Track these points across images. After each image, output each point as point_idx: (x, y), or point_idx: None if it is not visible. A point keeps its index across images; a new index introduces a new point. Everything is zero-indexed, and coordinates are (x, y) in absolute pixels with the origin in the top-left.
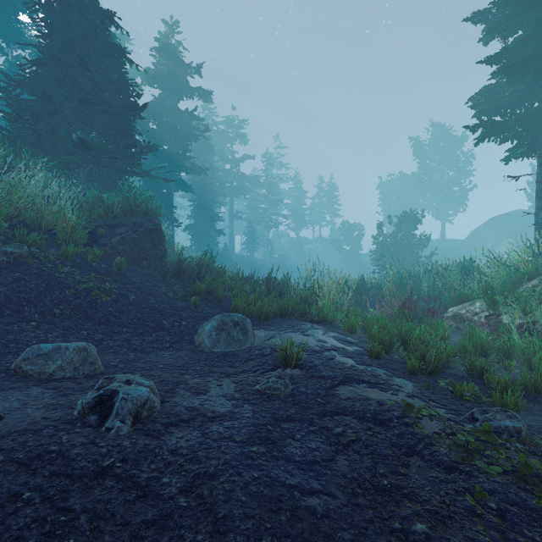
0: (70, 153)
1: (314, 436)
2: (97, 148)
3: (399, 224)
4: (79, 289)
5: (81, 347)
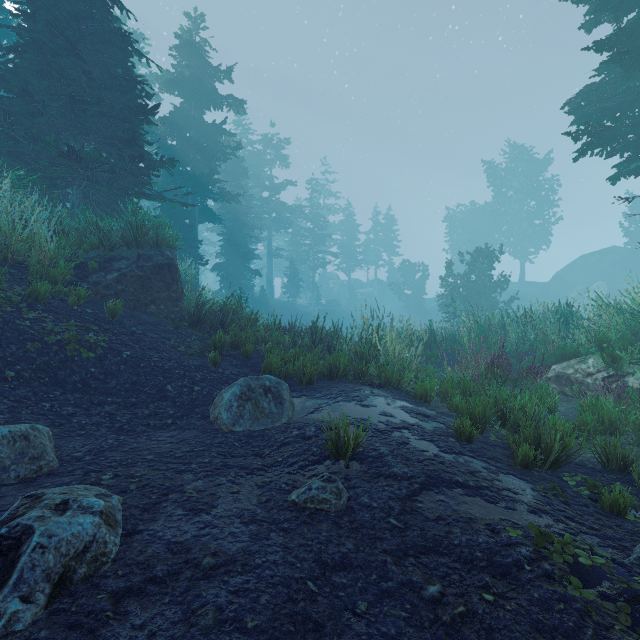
0: (55, 165)
1: (391, 604)
2: (90, 158)
3: (472, 263)
4: (48, 341)
5: (18, 433)
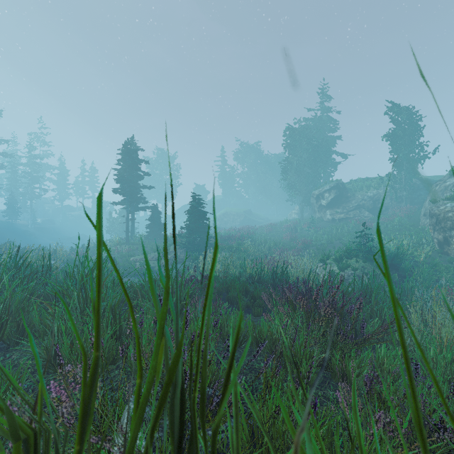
0: None
1: None
2: None
3: (120, 214)
4: None
5: None
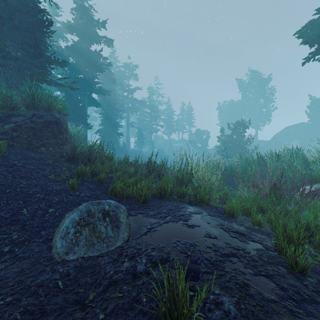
0: None
1: None
2: None
3: (234, 129)
4: None
5: None
